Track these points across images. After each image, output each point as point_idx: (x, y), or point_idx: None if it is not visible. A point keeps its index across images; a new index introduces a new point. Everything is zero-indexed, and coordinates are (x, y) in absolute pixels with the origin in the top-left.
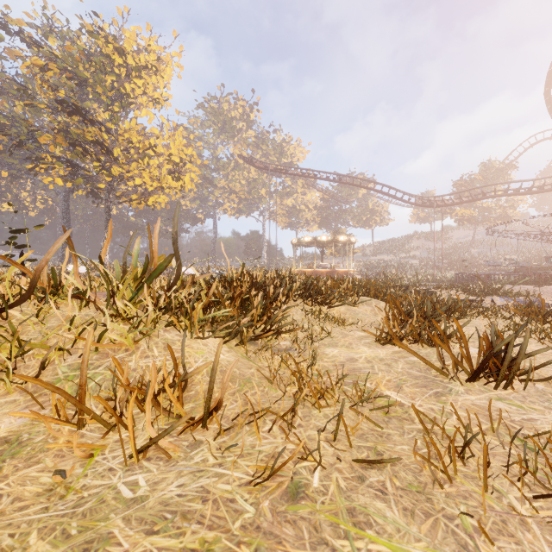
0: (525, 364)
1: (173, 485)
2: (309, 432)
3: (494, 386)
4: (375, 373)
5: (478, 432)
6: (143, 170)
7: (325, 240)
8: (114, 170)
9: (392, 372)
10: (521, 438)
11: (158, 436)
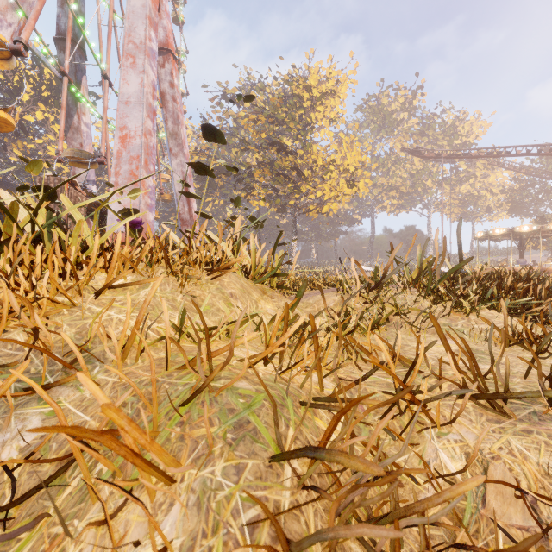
0: None
1: None
2: None
3: None
4: None
5: None
6: (324, 183)
7: (527, 230)
8: (302, 188)
9: None
10: None
11: None
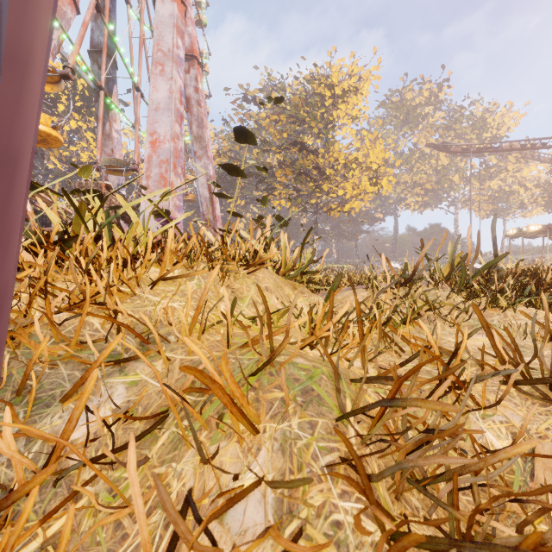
0: None
1: None
2: None
3: None
4: None
5: None
6: (346, 182)
7: None
8: (324, 187)
9: None
10: None
11: None
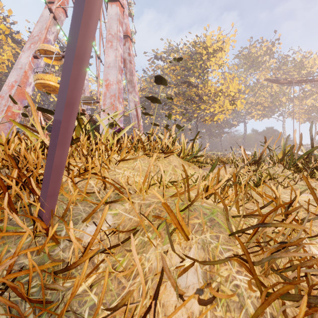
0: None
1: None
2: None
3: None
4: None
5: None
6: (215, 103)
7: None
8: (202, 107)
9: None
10: None
11: None
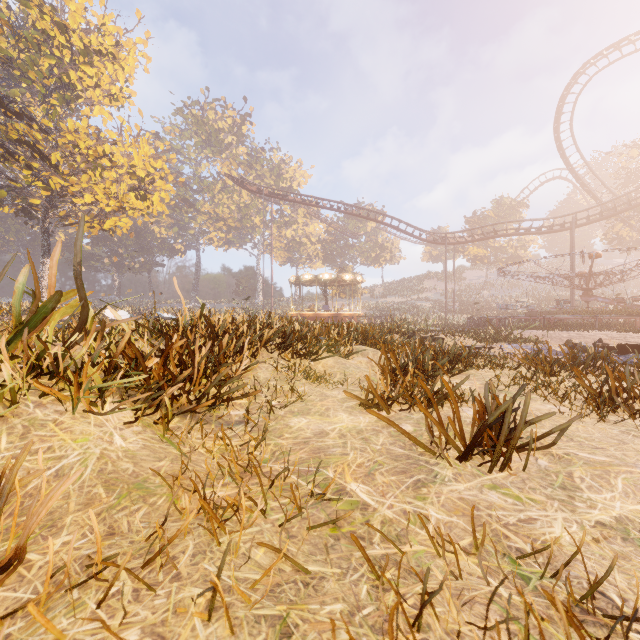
0: (528, 430)
1: None
2: (184, 592)
3: (488, 469)
4: (346, 453)
5: (440, 589)
6: (95, 184)
7: (328, 278)
8: (53, 181)
9: (367, 450)
10: (514, 557)
11: None
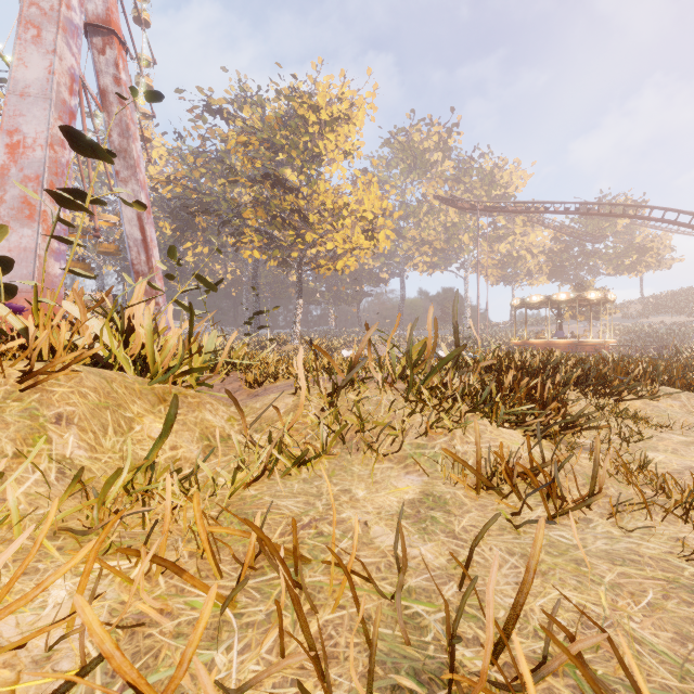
0: None
1: (598, 543)
2: None
3: None
4: None
5: None
6: (336, 233)
7: (564, 299)
8: (308, 237)
9: None
10: None
11: (577, 506)
